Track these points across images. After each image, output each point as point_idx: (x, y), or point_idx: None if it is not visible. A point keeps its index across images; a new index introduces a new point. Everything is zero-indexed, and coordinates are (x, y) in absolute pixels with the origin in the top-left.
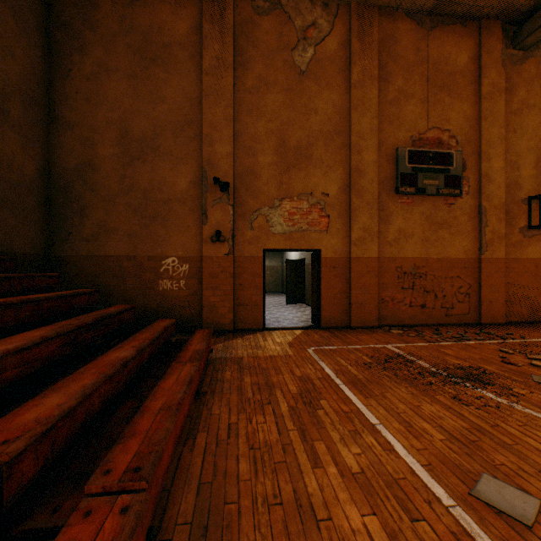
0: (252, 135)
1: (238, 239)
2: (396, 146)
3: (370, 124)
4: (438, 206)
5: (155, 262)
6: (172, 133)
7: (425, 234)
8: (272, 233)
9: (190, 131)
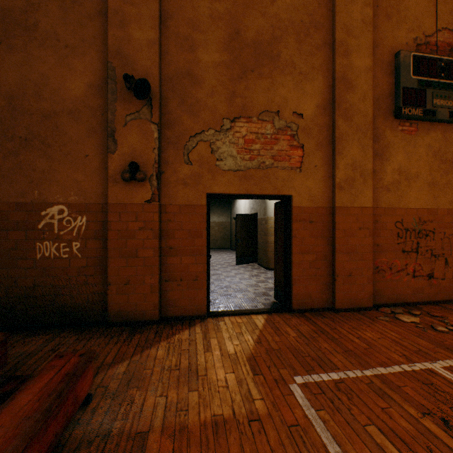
0: (189, 19)
1: (167, 178)
2: (395, 51)
3: (362, 15)
4: (449, 138)
5: (28, 213)
6: (59, 6)
7: (433, 176)
8: (220, 170)
9: (89, 4)
